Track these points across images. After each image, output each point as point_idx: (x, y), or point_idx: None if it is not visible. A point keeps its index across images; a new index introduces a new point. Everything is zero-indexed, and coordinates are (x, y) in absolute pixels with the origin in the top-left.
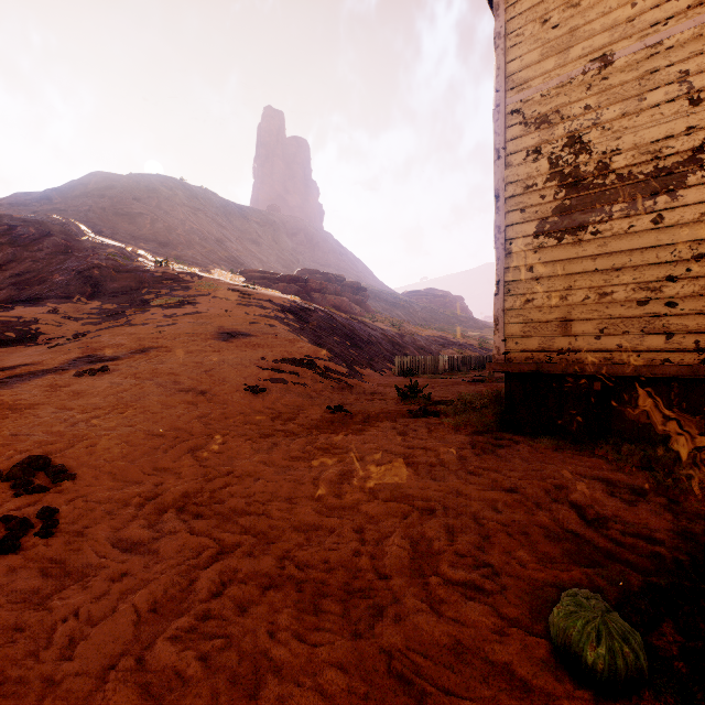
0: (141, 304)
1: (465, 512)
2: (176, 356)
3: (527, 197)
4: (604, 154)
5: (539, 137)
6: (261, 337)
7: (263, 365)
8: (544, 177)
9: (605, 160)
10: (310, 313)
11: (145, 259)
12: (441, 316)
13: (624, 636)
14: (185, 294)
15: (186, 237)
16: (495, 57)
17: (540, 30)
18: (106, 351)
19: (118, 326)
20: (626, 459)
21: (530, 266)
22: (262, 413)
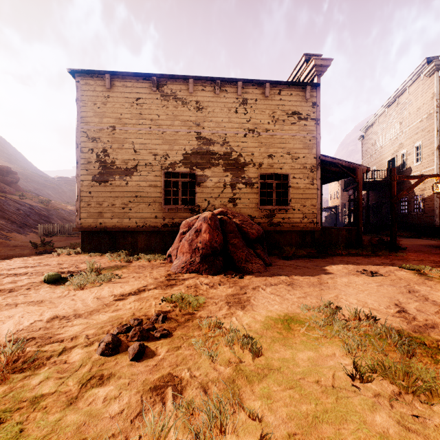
0: None
1: (40, 272)
2: None
3: (89, 166)
4: (113, 159)
5: (93, 145)
6: None
7: None
8: (95, 160)
9: (114, 160)
10: None
11: None
12: None
13: (55, 274)
14: None
15: None
16: (77, 107)
17: (93, 106)
18: None
19: None
20: (111, 256)
21: (90, 191)
22: None
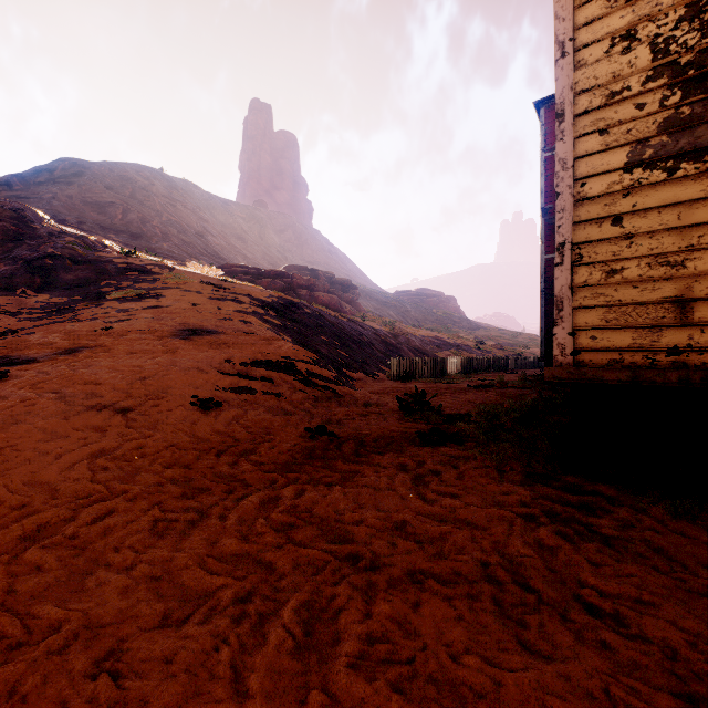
0: (96, 297)
1: None
2: (112, 358)
3: (611, 110)
4: None
5: (633, 12)
6: (231, 335)
7: (227, 369)
8: (643, 75)
9: None
10: (294, 309)
11: (111, 249)
12: (433, 316)
13: None
14: (150, 287)
15: (162, 229)
16: None
17: None
18: (25, 352)
19: (60, 322)
20: None
21: (617, 216)
22: (207, 442)
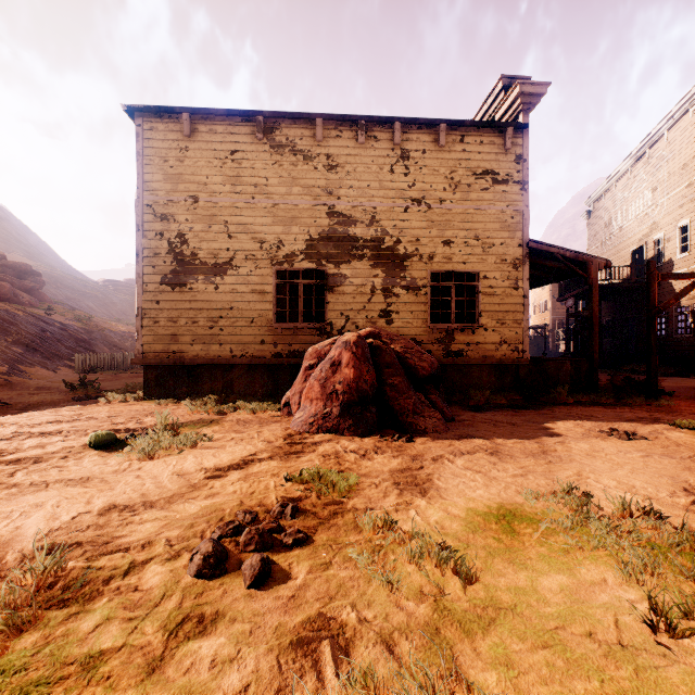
0: None
1: (82, 431)
2: None
3: (156, 260)
4: (195, 248)
5: (163, 226)
6: None
7: None
8: (166, 251)
9: (195, 251)
10: None
11: None
12: None
13: (107, 433)
14: None
15: None
16: (137, 166)
17: (163, 164)
18: None
19: None
20: (192, 404)
21: (158, 301)
22: None
